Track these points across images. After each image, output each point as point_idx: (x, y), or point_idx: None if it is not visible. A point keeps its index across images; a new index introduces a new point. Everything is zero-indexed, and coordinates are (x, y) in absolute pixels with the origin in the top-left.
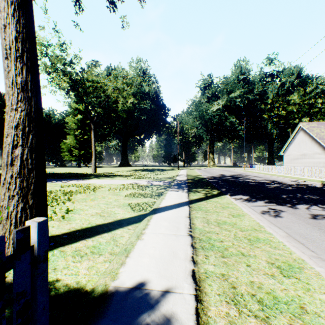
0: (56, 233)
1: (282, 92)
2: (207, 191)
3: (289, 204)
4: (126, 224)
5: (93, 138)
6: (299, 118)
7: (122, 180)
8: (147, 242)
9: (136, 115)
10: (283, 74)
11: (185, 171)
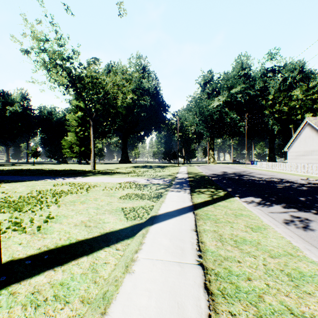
0: (19, 256)
1: (283, 88)
2: (212, 192)
3: (313, 211)
4: (115, 241)
5: (92, 135)
6: (301, 114)
7: (119, 178)
8: (139, 279)
9: (136, 111)
10: (284, 69)
11: (185, 168)
